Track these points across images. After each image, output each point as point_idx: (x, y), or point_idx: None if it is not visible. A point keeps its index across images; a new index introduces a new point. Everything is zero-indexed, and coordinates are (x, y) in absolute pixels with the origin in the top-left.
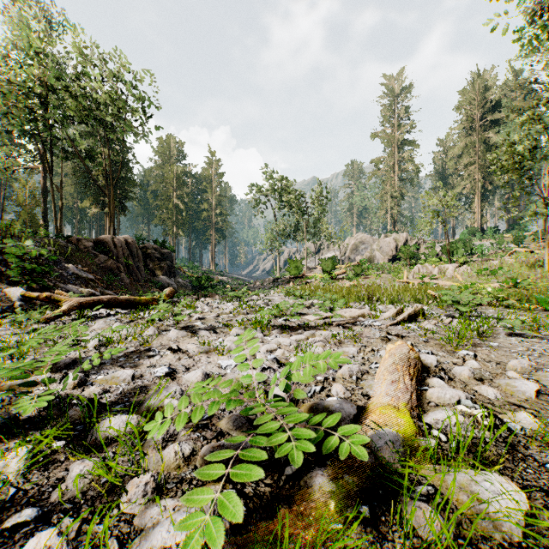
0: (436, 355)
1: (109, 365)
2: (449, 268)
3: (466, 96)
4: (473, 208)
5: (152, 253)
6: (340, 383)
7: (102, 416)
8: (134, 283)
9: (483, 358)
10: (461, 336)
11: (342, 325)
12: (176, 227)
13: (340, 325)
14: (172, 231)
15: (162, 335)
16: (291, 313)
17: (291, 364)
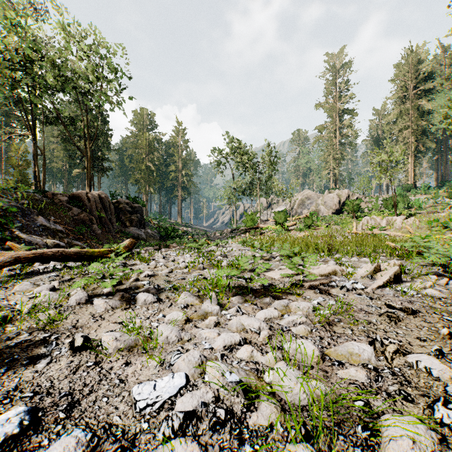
0: None
1: None
2: (397, 220)
3: (400, 69)
4: (407, 168)
5: (124, 207)
6: None
7: None
8: (105, 234)
9: None
10: None
11: (316, 287)
12: (148, 186)
13: (313, 287)
14: (145, 189)
15: (89, 305)
16: (254, 273)
17: None
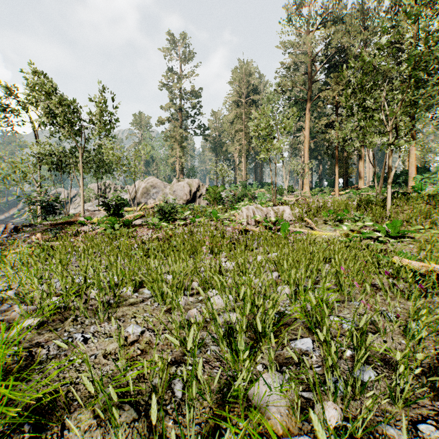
0: None
1: None
2: (285, 211)
3: (237, 75)
4: (241, 167)
5: None
6: None
7: None
8: None
9: None
10: None
11: None
12: None
13: None
14: None
15: None
16: None
17: None
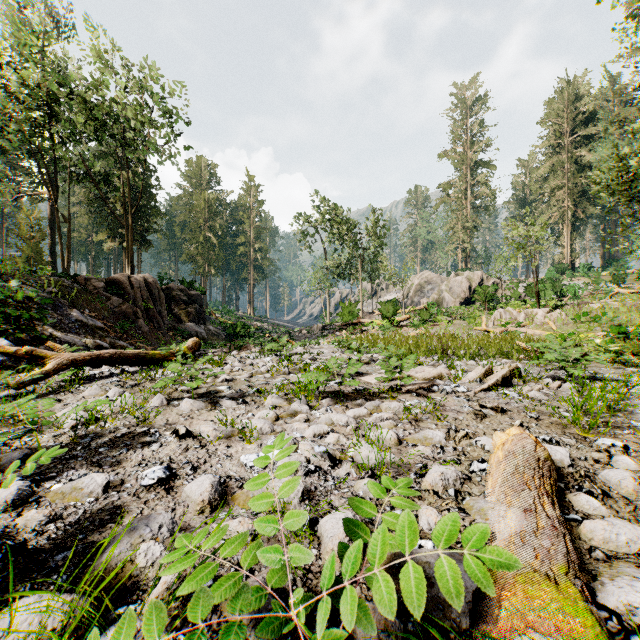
0: (562, 445)
1: (81, 461)
2: (538, 314)
3: (553, 107)
4: (562, 241)
5: (177, 295)
6: (429, 501)
7: (23, 582)
8: (154, 331)
9: (633, 450)
10: (588, 412)
11: (415, 391)
12: (207, 265)
13: (411, 391)
14: (203, 269)
15: (172, 407)
16: (346, 375)
17: (358, 502)
